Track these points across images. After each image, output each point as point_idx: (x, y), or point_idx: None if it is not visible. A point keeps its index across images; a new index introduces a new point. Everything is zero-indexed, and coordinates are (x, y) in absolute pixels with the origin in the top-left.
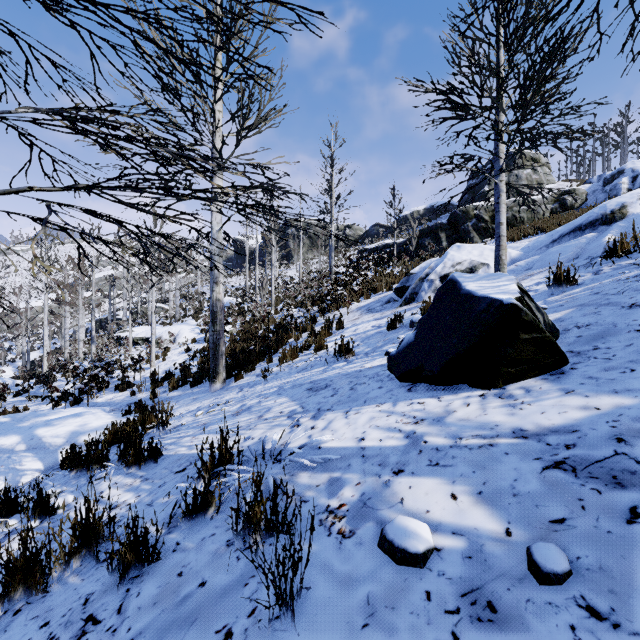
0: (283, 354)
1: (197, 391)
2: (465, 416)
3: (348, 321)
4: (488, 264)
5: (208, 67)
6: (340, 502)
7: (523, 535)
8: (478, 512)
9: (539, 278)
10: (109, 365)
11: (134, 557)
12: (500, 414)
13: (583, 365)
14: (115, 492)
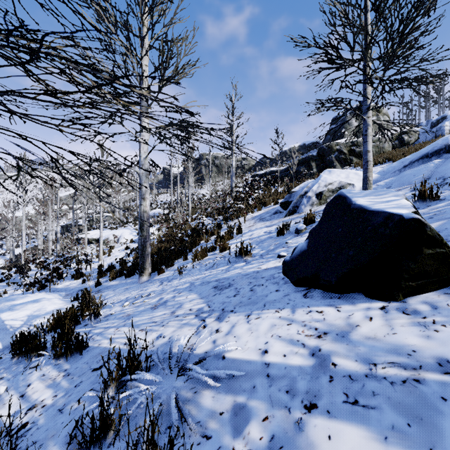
0: (195, 254)
1: (129, 282)
2: (371, 333)
3: (245, 227)
4: (353, 184)
5: None
6: (246, 447)
7: None
8: None
9: None
10: (67, 260)
11: None
12: (412, 335)
13: None
14: (39, 387)
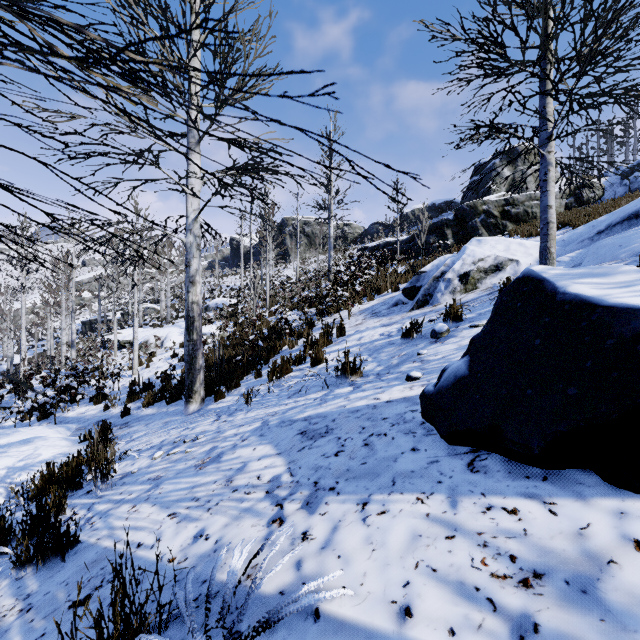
0: (273, 369)
1: (172, 411)
2: None
3: (350, 326)
4: (517, 260)
5: None
6: None
7: None
8: None
9: None
10: (83, 374)
11: None
12: None
13: None
14: None
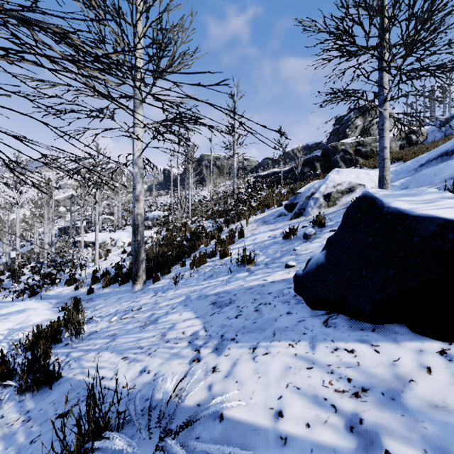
0: (193, 260)
1: (123, 290)
2: (437, 398)
3: (247, 231)
4: (364, 185)
5: None
6: None
7: None
8: None
9: None
10: (60, 265)
11: None
12: None
13: None
14: None
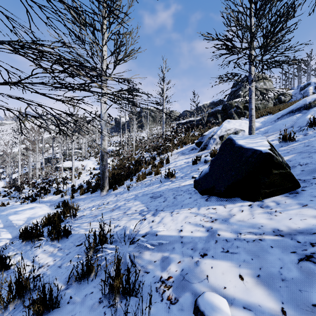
0: (138, 177)
1: (94, 195)
2: (241, 218)
3: (172, 159)
4: (244, 130)
5: (90, 13)
6: (168, 275)
7: (295, 315)
8: (259, 292)
9: (272, 137)
10: (50, 181)
11: (43, 308)
12: (263, 218)
13: (309, 188)
14: (43, 256)
